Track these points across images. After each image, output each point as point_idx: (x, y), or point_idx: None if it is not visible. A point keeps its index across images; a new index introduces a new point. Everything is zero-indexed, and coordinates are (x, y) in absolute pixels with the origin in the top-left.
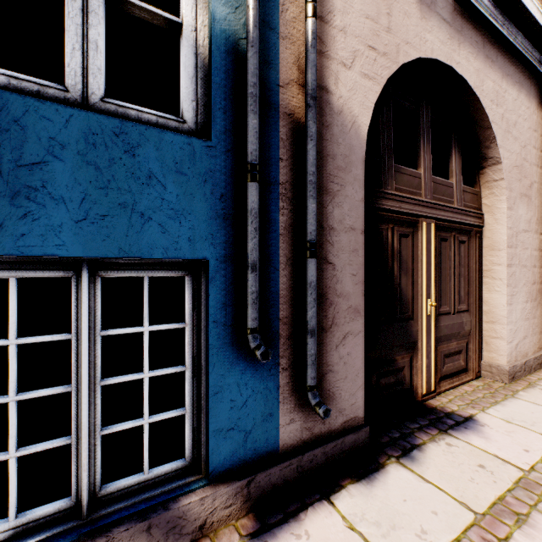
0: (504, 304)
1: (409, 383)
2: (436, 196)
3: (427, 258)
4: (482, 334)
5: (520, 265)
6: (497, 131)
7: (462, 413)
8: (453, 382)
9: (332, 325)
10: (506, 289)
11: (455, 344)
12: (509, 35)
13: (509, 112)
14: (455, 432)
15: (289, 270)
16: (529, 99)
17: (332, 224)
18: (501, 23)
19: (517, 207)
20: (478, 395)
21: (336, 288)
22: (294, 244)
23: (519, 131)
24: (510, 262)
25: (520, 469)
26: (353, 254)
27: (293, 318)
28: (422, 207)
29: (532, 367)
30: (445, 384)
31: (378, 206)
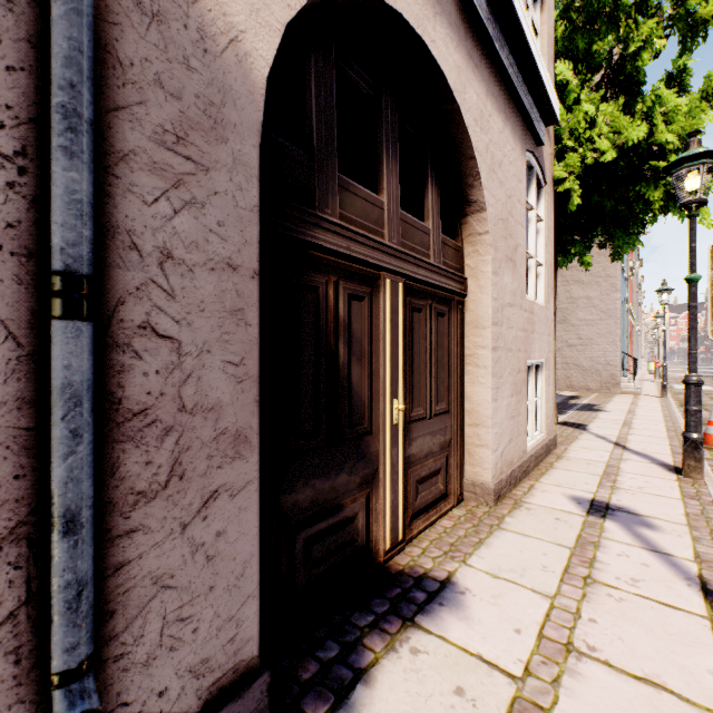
0: (489, 400)
1: (365, 538)
2: (406, 242)
3: (392, 336)
4: (465, 441)
5: (506, 348)
6: (482, 165)
7: (438, 573)
8: (430, 517)
9: (171, 481)
10: (491, 380)
11: (432, 461)
12: (495, 39)
13: (494, 145)
14: (426, 618)
15: (2, 352)
16: (515, 139)
17: (171, 247)
18: (486, 15)
19: (502, 272)
20: (459, 534)
21: (184, 394)
22: (25, 280)
23: (505, 175)
24: (495, 344)
25: (512, 678)
26: (233, 319)
27: (22, 486)
28: (384, 254)
29: (517, 478)
30: (419, 523)
31: (306, 238)
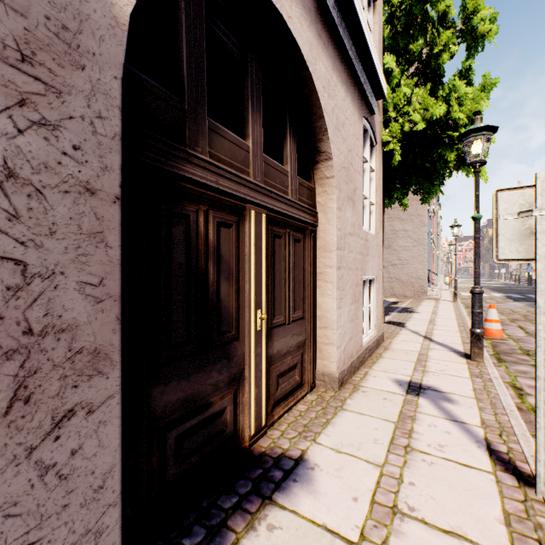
0: (335, 308)
1: (233, 427)
2: (269, 180)
3: (257, 258)
4: (316, 340)
5: (347, 268)
6: (329, 124)
7: (294, 452)
8: (288, 404)
9: (13, 406)
10: (336, 292)
11: (290, 358)
12: (339, 25)
13: (339, 109)
14: (281, 494)
15: None
16: (354, 107)
17: (13, 166)
18: (332, 5)
19: (345, 209)
20: (311, 416)
21: (30, 316)
22: None
23: (347, 134)
24: (339, 264)
25: (350, 544)
26: (91, 241)
27: None
28: (250, 189)
29: (356, 367)
30: (280, 409)
31: (177, 171)
